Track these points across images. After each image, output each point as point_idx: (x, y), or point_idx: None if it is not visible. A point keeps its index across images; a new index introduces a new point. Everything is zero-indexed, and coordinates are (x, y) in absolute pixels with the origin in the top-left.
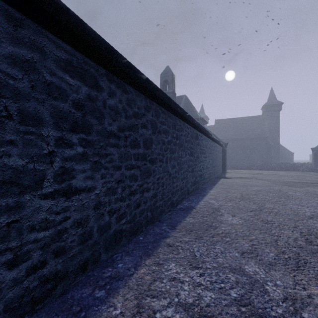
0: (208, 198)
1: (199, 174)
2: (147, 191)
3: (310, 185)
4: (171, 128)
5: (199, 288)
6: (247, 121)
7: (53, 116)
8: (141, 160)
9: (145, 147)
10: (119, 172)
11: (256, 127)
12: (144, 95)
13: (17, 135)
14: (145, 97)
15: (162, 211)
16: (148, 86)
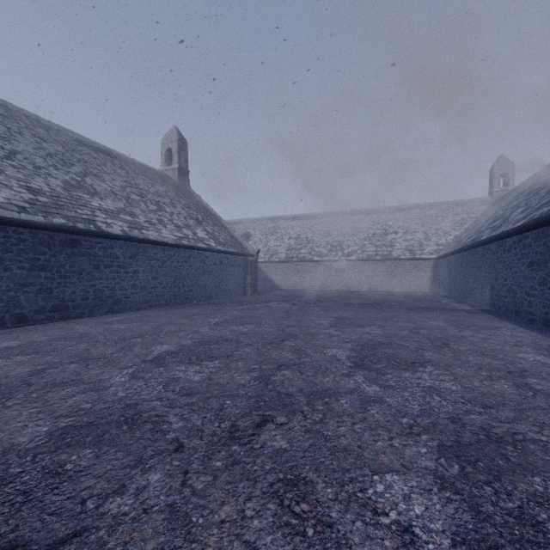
0: None
1: None
2: None
3: None
4: None
5: (499, 332)
6: None
7: (549, 258)
8: None
9: None
10: None
11: None
12: None
13: (543, 267)
14: None
15: None
16: None
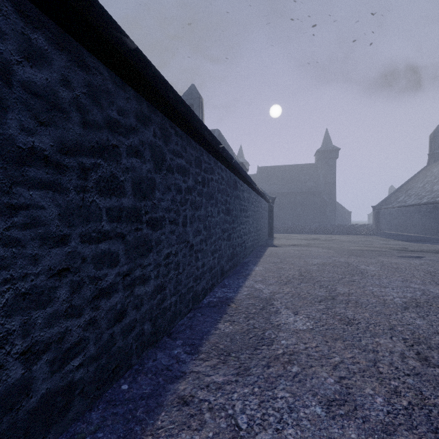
0: (253, 281)
1: (239, 242)
2: (143, 282)
3: (381, 253)
4: (193, 166)
5: None
6: (298, 170)
7: None
8: (128, 222)
9: (137, 195)
10: (60, 250)
11: (308, 178)
12: (137, 91)
13: None
14: (139, 95)
15: (176, 314)
16: (142, 68)
